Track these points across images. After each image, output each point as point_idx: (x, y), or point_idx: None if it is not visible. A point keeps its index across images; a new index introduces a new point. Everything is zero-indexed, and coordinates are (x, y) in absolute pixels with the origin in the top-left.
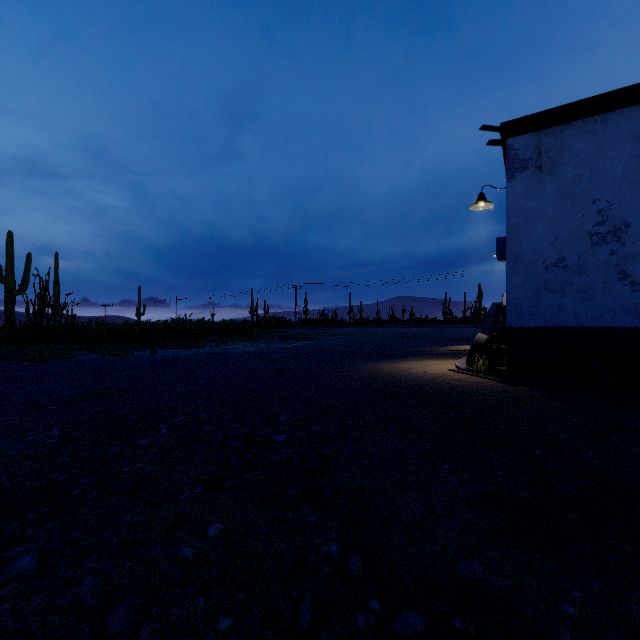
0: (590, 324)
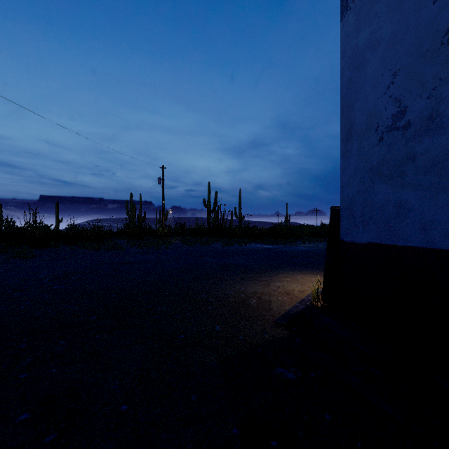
0: None
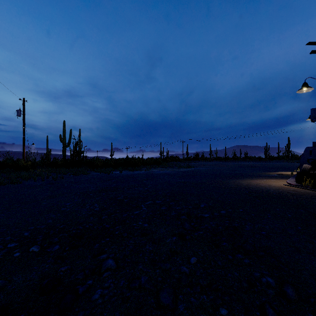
0: None
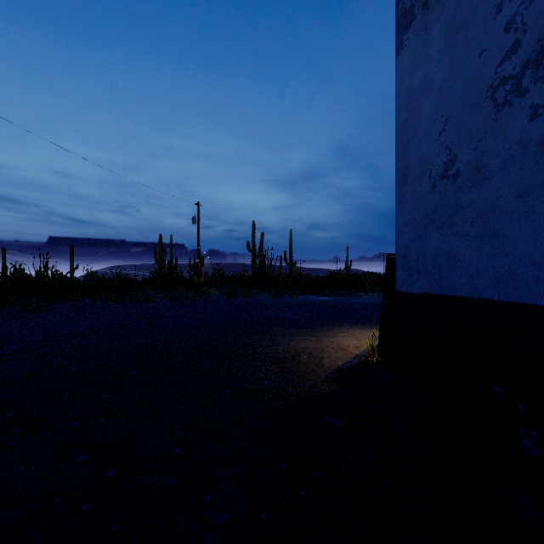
0: (493, 294)
